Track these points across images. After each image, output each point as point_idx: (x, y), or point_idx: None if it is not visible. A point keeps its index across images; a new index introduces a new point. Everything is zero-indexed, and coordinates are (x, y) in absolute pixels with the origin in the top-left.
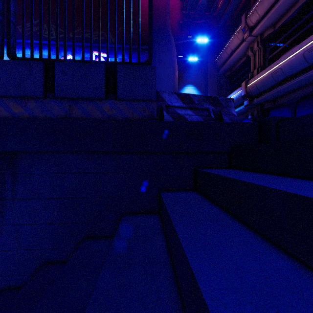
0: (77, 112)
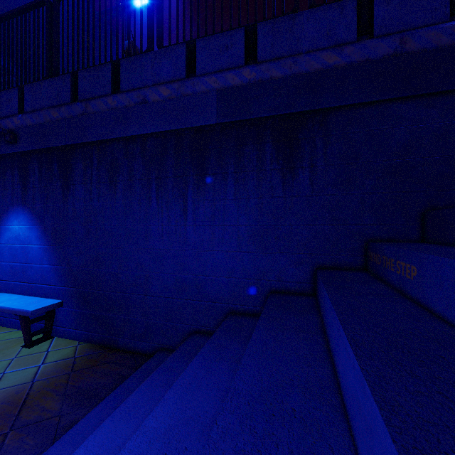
0: (411, 45)
